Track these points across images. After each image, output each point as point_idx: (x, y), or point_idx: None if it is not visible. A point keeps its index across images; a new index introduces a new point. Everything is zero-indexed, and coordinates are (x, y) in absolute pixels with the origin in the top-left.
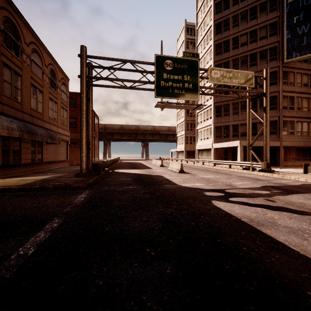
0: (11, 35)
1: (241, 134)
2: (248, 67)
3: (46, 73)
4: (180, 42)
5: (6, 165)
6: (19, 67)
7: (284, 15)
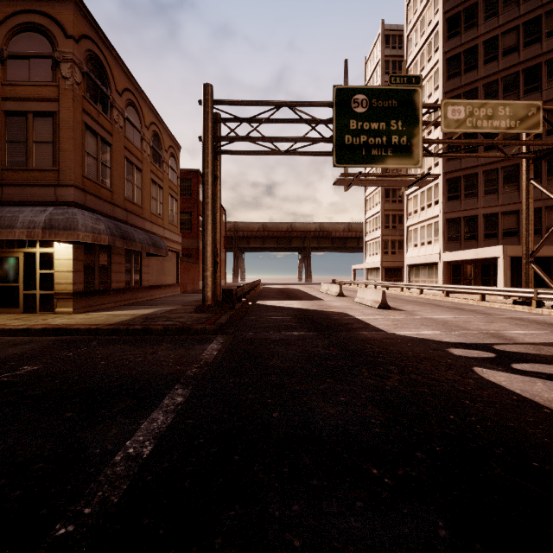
0: (97, 79)
1: (505, 232)
2: (520, 96)
3: (147, 138)
4: (371, 64)
5: (90, 291)
6: (108, 131)
7: None
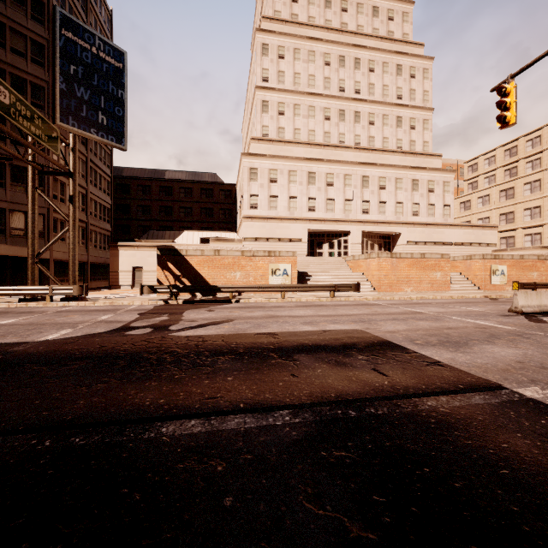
0: None
1: None
2: None
3: None
4: None
5: None
6: None
7: (57, 48)
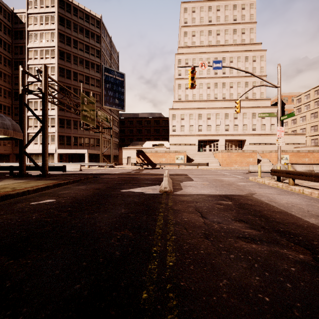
0: None
1: (80, 144)
2: None
3: None
4: None
5: None
6: None
7: (103, 80)
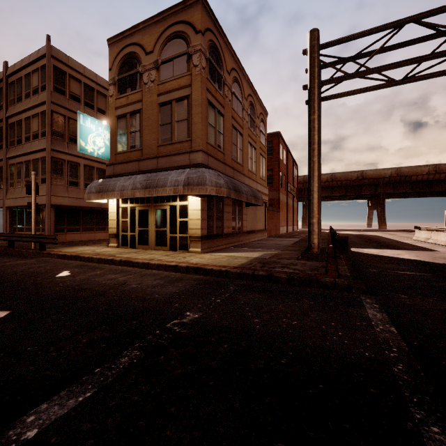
0: (215, 63)
1: None
2: None
3: (246, 108)
4: None
5: (210, 235)
6: (221, 104)
7: None
